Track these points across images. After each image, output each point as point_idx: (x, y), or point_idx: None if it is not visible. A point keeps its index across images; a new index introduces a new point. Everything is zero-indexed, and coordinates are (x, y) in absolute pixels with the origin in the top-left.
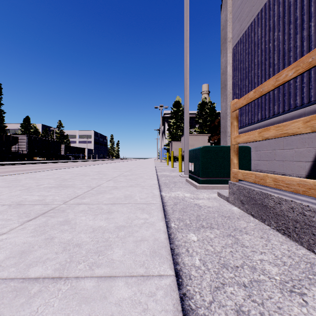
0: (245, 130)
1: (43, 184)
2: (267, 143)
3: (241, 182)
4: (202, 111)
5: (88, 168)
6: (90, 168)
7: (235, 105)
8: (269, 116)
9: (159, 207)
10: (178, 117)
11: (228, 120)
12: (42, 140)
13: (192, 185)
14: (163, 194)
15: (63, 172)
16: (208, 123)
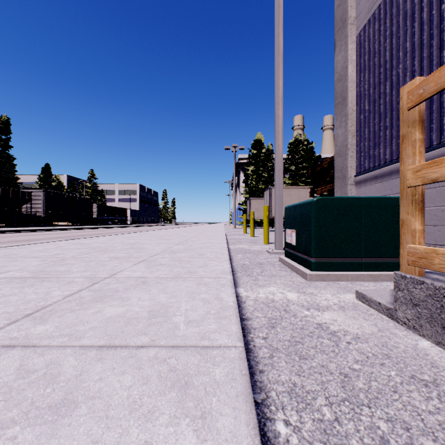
0: (383, 171)
1: (6, 272)
2: (436, 193)
3: (434, 276)
4: (295, 154)
5: (121, 237)
6: (123, 238)
7: (419, 89)
8: (440, 142)
9: (237, 372)
10: (260, 163)
11: (349, 157)
12: (65, 198)
13: (294, 271)
14: (241, 293)
15: (75, 244)
16: (304, 171)
